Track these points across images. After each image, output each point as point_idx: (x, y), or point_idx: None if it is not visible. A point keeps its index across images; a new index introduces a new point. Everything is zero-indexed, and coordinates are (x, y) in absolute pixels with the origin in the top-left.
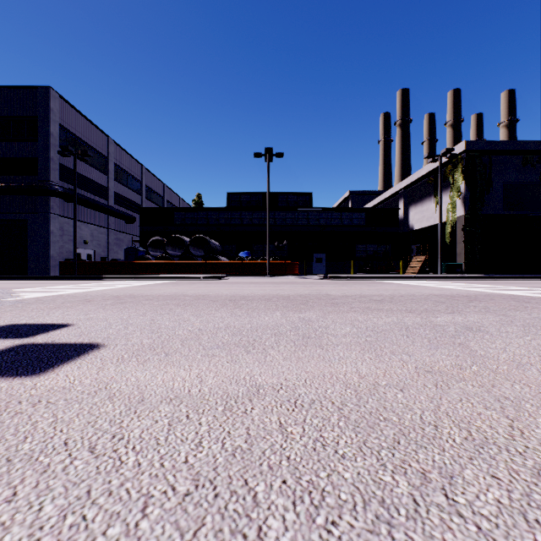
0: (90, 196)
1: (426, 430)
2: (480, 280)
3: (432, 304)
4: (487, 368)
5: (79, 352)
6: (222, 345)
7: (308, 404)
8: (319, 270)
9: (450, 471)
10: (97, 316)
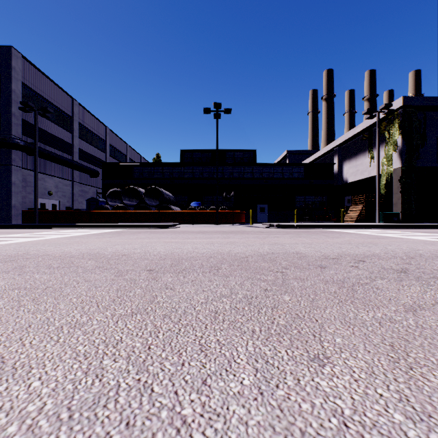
0: (54, 151)
1: None
2: (425, 228)
3: None
4: None
5: None
6: None
7: None
8: (263, 219)
9: None
10: None
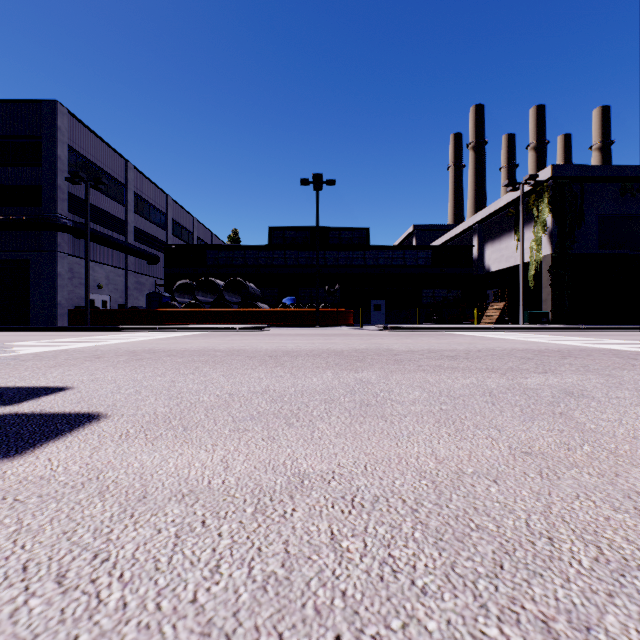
0: (105, 231)
1: (538, 546)
2: (570, 331)
3: (517, 361)
4: (603, 448)
5: (72, 426)
6: (258, 415)
7: (369, 503)
8: (378, 320)
9: (585, 617)
10: (105, 377)
